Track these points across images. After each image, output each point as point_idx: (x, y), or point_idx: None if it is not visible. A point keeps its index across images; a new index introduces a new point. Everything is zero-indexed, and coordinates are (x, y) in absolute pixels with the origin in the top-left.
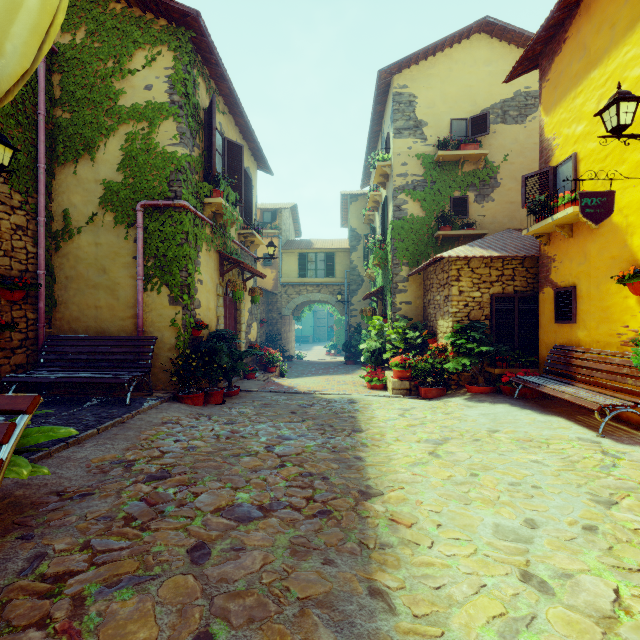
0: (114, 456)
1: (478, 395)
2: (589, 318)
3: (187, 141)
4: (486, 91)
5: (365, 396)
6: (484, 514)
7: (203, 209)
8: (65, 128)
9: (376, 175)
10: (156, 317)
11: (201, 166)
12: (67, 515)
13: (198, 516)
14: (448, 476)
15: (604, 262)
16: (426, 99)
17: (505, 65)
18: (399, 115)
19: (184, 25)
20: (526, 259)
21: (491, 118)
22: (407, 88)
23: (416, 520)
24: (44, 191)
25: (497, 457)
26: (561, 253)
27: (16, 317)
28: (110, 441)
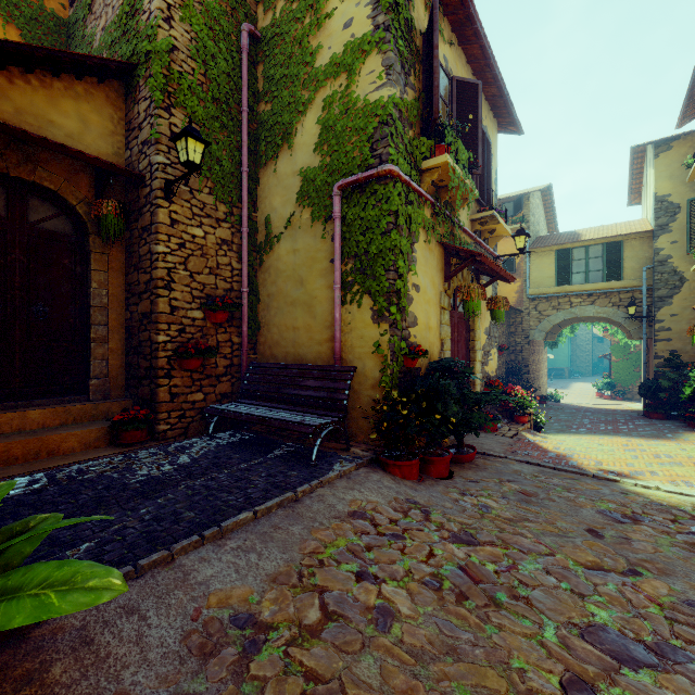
0: (245, 595)
1: None
2: None
3: (396, 78)
4: None
5: None
6: None
7: (420, 180)
8: (267, 122)
9: None
10: (356, 340)
11: (417, 114)
12: None
13: None
14: None
15: None
16: None
17: None
18: None
19: None
20: None
21: None
22: None
23: None
24: (247, 198)
25: None
26: None
27: (221, 341)
28: (261, 544)
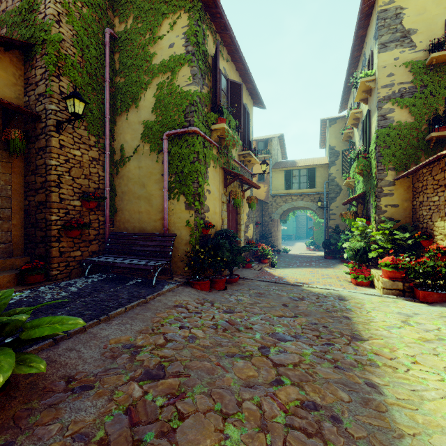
0: (128, 338)
1: None
2: None
3: (198, 81)
4: None
5: (353, 293)
6: None
7: (211, 134)
8: (121, 89)
9: (358, 92)
10: (176, 219)
11: (209, 100)
12: (55, 419)
13: None
14: None
15: None
16: (415, 7)
17: None
18: (384, 30)
19: None
20: None
21: None
22: (393, 2)
23: None
24: (109, 133)
25: None
26: None
27: (92, 219)
28: (131, 321)
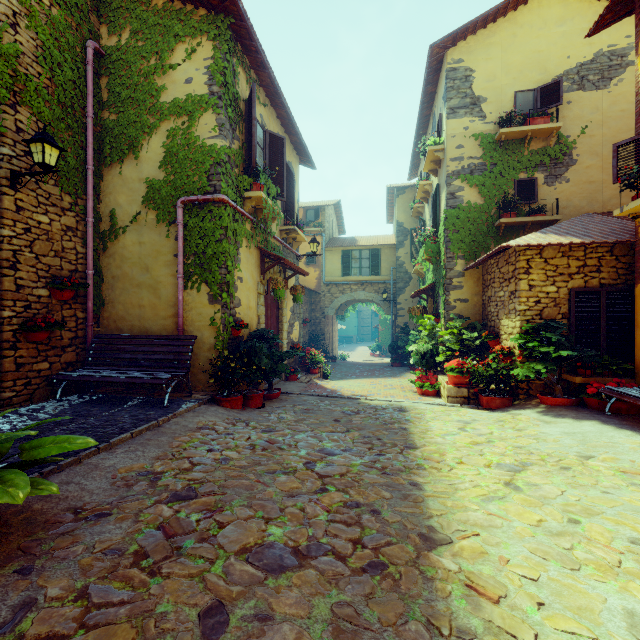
0: (142, 466)
1: (555, 408)
2: None
3: (226, 133)
4: (558, 55)
5: (416, 404)
6: (605, 590)
7: (243, 204)
8: (112, 129)
9: (427, 162)
10: (196, 316)
11: (241, 159)
12: (75, 543)
13: (219, 558)
14: (537, 520)
15: None
16: (485, 72)
17: (583, 22)
18: (453, 93)
19: (223, 12)
20: (616, 246)
21: (565, 86)
22: (463, 62)
23: (504, 591)
24: (92, 192)
25: (600, 496)
26: None
27: (66, 316)
28: (142, 447)
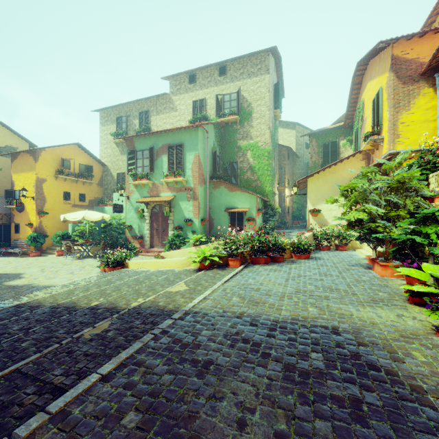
0: None
1: None
2: (23, 232)
3: None
4: None
5: None
6: None
7: None
8: None
9: None
10: None
11: None
12: None
13: None
14: None
15: (25, 219)
16: None
17: (1, 134)
18: None
19: None
20: (7, 213)
21: None
22: None
23: None
24: None
25: None
26: (17, 214)
27: None
28: None
